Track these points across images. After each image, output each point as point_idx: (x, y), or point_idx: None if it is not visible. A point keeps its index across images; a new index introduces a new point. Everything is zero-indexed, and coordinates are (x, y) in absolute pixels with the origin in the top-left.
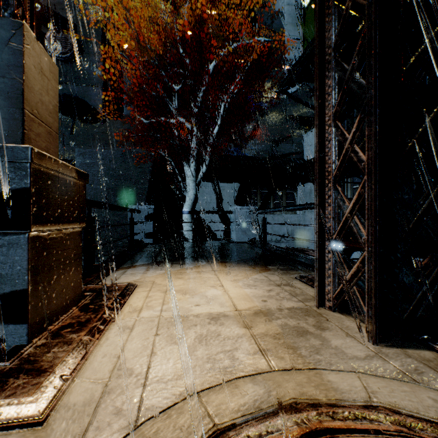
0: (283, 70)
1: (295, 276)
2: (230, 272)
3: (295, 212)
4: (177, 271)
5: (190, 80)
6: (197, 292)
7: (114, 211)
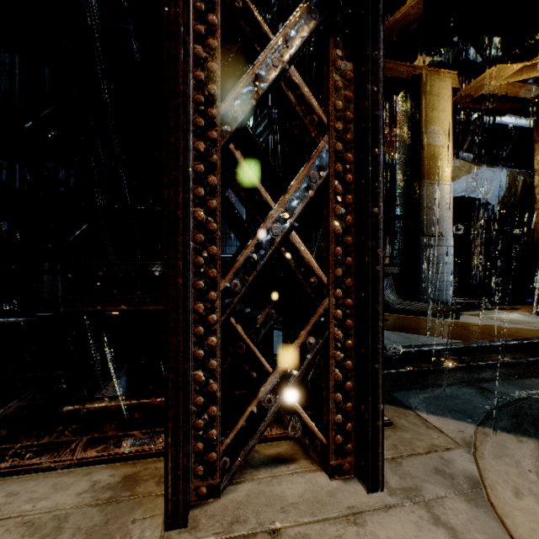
0: None
1: None
2: None
3: None
4: None
5: None
6: None
7: None
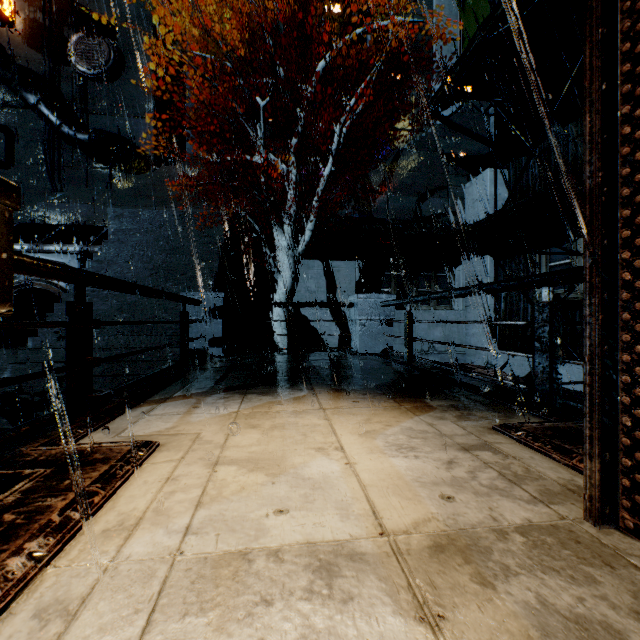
0: (430, 87)
1: (491, 423)
2: (355, 412)
3: (452, 307)
4: (252, 409)
5: (285, 94)
6: (285, 466)
7: (163, 304)
